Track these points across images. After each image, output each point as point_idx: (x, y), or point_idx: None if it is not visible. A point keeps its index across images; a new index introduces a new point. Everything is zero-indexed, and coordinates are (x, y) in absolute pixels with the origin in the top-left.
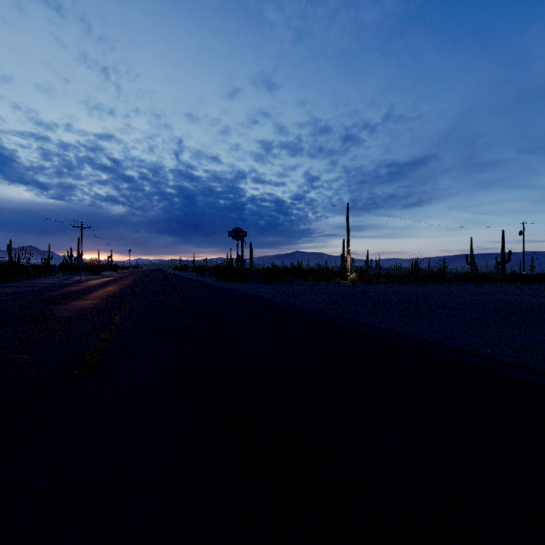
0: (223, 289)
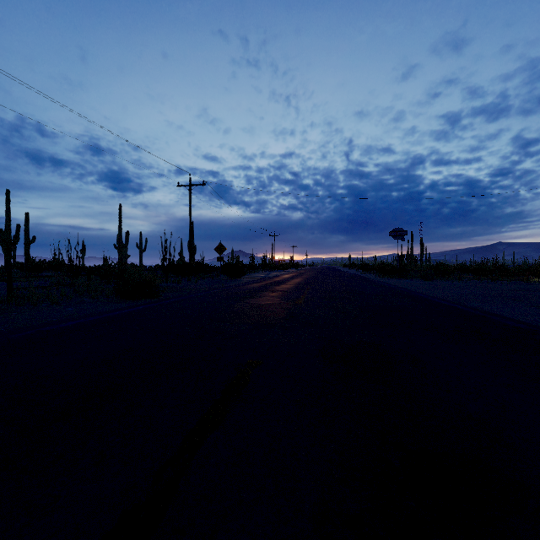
0: (376, 282)
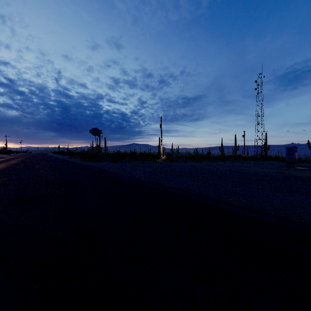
0: (83, 166)
